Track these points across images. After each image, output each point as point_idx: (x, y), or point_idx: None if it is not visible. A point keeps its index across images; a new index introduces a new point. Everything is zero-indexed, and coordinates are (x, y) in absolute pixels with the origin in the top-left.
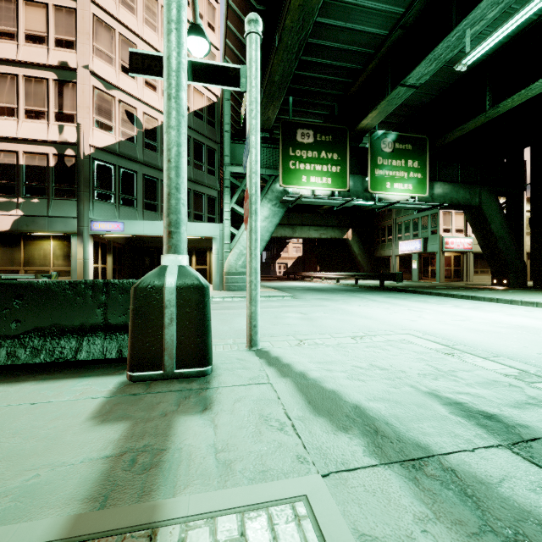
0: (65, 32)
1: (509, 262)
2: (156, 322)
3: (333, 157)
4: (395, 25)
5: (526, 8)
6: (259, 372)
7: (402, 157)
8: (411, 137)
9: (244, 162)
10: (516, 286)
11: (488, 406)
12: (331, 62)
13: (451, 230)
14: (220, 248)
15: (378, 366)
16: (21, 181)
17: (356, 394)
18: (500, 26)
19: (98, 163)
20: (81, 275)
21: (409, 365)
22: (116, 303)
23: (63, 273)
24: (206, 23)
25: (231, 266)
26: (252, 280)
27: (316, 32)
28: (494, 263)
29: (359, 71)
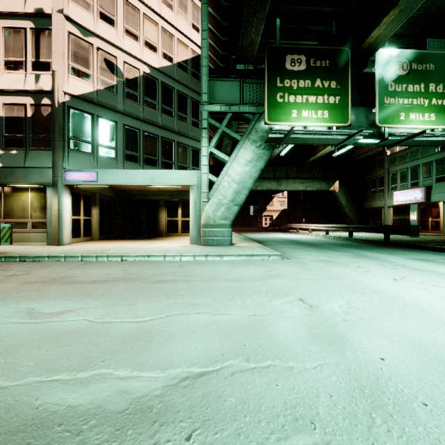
0: None
1: None
2: None
3: (330, 85)
4: None
5: None
6: None
7: (421, 80)
8: (433, 54)
9: None
10: None
11: None
12: None
13: None
14: (198, 198)
15: None
16: (1, 133)
17: None
18: None
19: (74, 112)
20: (56, 227)
21: None
22: None
23: (40, 226)
24: None
25: (209, 217)
26: None
27: None
28: None
29: None
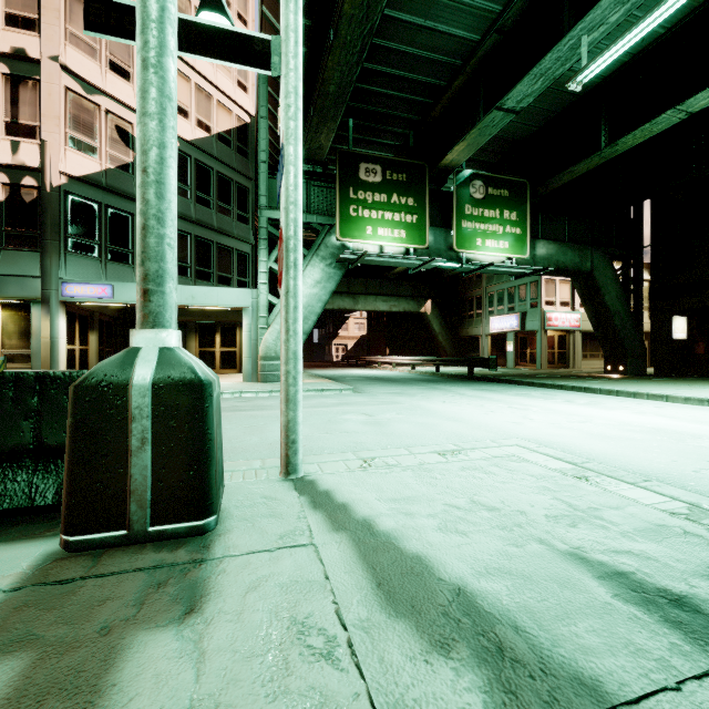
0: (22, 5)
1: (626, 343)
2: (114, 445)
3: (407, 202)
4: (489, 28)
5: (660, 9)
6: (297, 521)
7: (497, 205)
8: (507, 180)
9: (278, 188)
10: (634, 374)
11: (668, 579)
12: (405, 74)
13: (555, 303)
14: (254, 323)
15: (484, 503)
16: None
17: (457, 561)
18: (626, 32)
19: (74, 200)
20: (47, 361)
21: (529, 500)
22: (58, 410)
23: (19, 359)
24: (235, 13)
25: (269, 348)
26: (290, 371)
27: (385, 30)
28: (609, 345)
29: (442, 89)
